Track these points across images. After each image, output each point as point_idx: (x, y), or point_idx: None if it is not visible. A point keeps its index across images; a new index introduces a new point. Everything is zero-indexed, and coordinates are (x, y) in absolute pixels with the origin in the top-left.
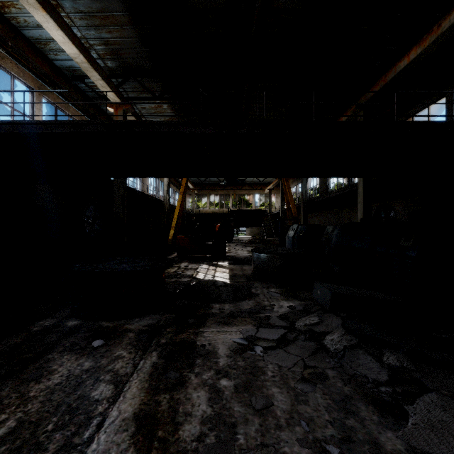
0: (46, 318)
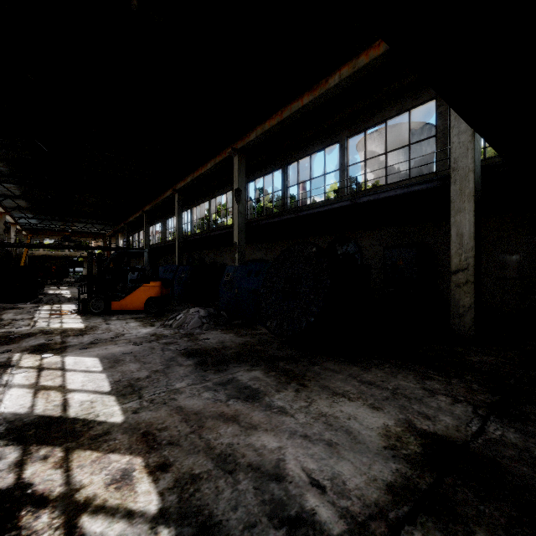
0: None
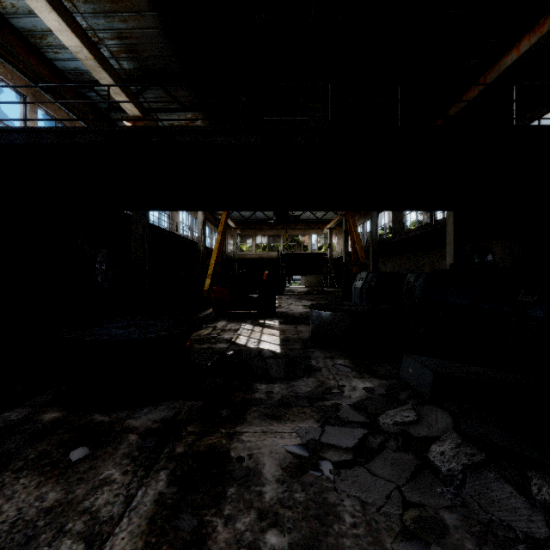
0: (16, 406)
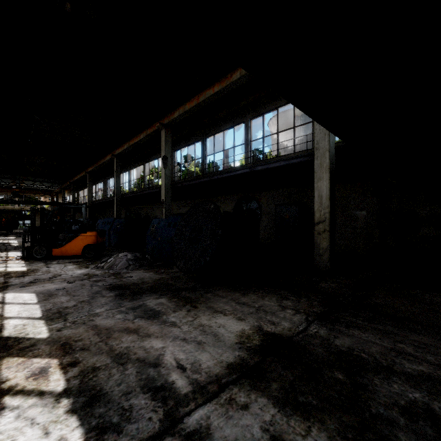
0: None
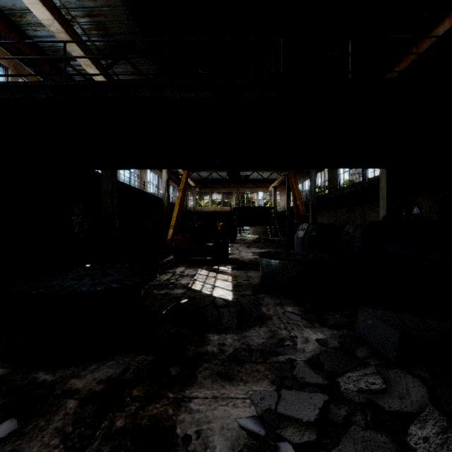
0: None
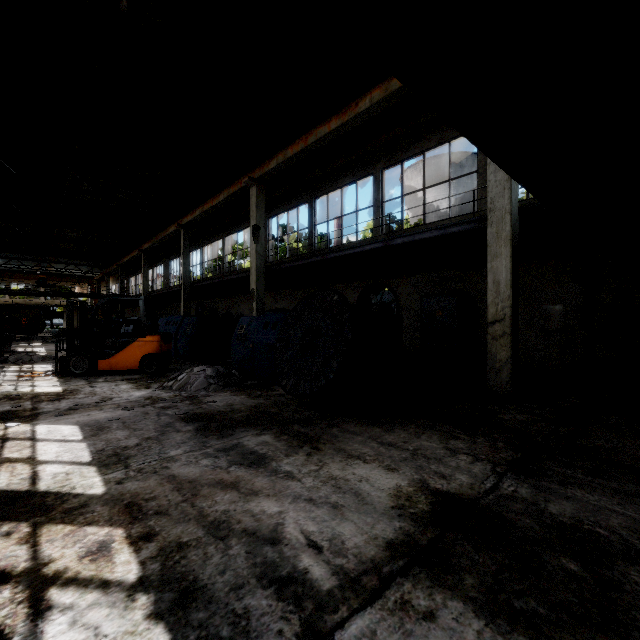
0: None
